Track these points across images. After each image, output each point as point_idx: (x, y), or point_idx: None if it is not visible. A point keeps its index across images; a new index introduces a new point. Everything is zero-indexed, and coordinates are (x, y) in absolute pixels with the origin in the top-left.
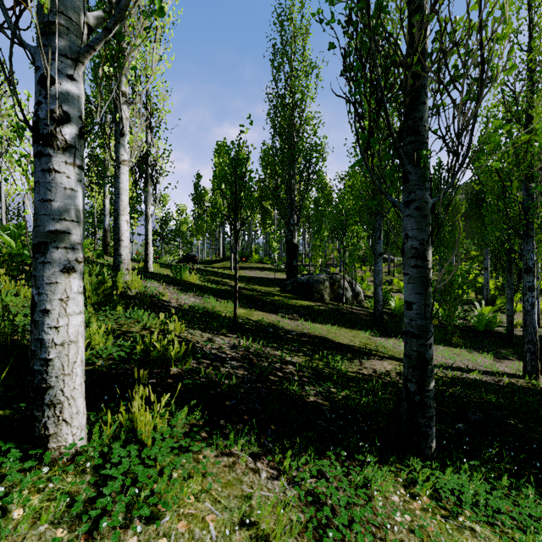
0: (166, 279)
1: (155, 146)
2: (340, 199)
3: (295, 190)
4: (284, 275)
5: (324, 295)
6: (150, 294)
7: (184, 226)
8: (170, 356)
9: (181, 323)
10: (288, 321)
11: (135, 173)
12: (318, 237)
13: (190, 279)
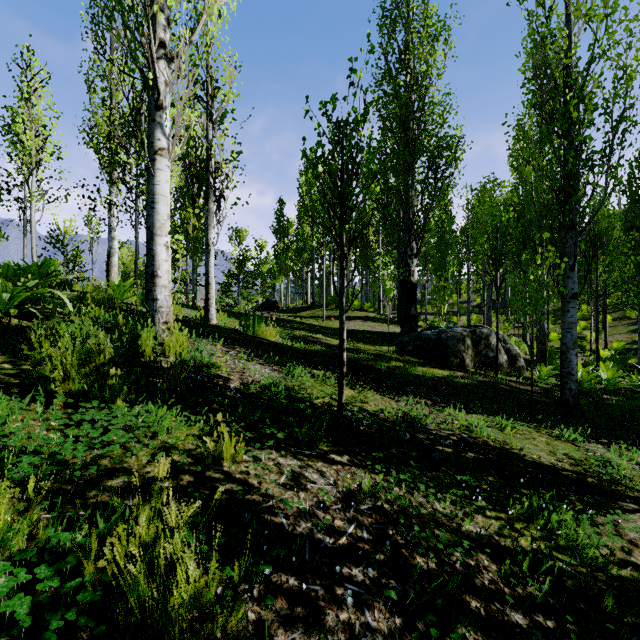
0: (231, 336)
1: (219, 146)
2: (475, 220)
3: (413, 206)
4: (396, 328)
5: (465, 359)
6: (198, 364)
7: (264, 266)
8: (180, 596)
9: (240, 432)
10: (426, 411)
11: (192, 184)
12: (440, 275)
13: (267, 334)
